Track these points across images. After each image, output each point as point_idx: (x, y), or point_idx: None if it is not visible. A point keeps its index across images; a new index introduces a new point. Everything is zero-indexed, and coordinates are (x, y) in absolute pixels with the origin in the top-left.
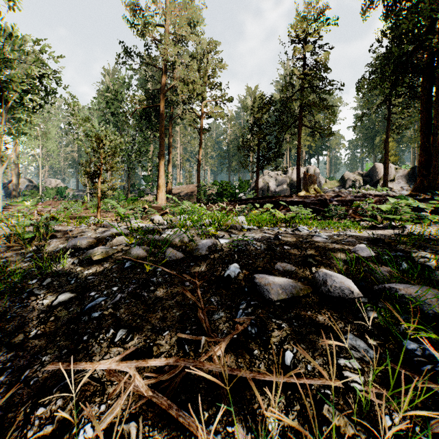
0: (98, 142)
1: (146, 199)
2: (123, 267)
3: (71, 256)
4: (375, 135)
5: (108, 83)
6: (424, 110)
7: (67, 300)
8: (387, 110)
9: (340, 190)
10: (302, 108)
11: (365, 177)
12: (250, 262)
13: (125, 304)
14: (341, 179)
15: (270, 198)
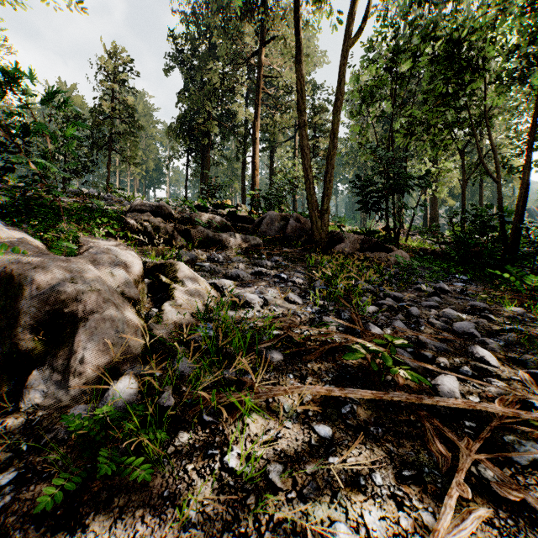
0: None
1: None
2: None
3: None
4: None
5: None
6: (202, 164)
7: None
8: (187, 158)
9: None
10: (112, 134)
11: None
12: None
13: None
14: None
15: None
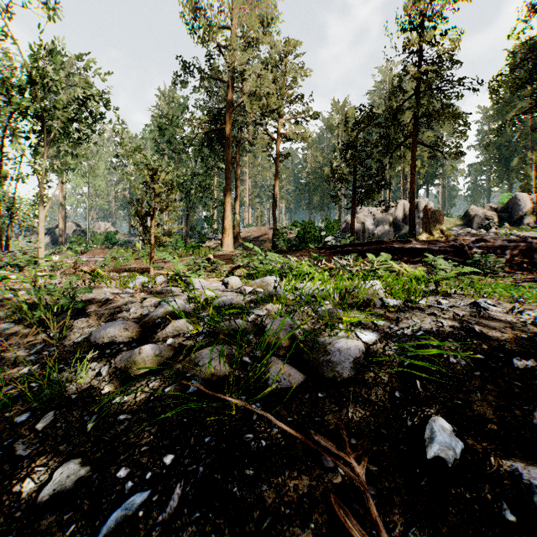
0: (151, 174)
1: (208, 246)
2: (185, 394)
3: (98, 357)
4: (510, 155)
5: (164, 106)
6: None
7: (69, 490)
8: None
9: (478, 231)
10: (418, 119)
11: (500, 212)
12: (457, 403)
13: (191, 526)
14: (465, 216)
15: (378, 244)
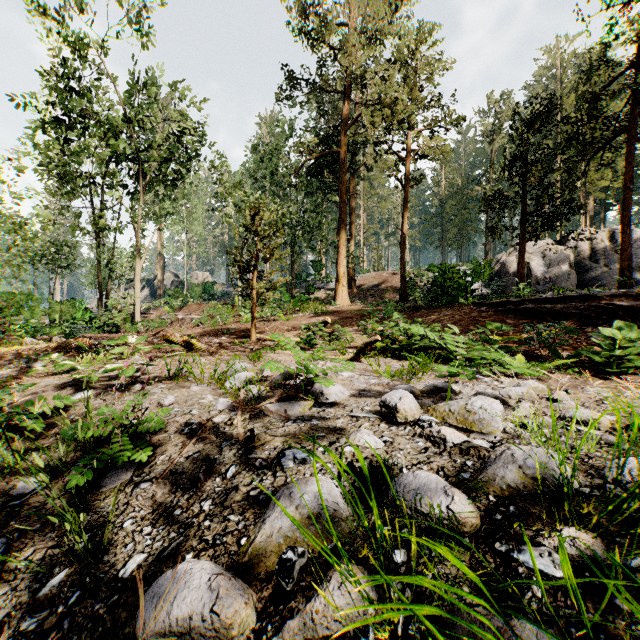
0: (252, 215)
1: (317, 297)
2: None
3: None
4: None
5: (265, 135)
6: None
7: None
8: None
9: None
10: (637, 103)
11: None
12: None
13: None
14: None
15: (583, 300)
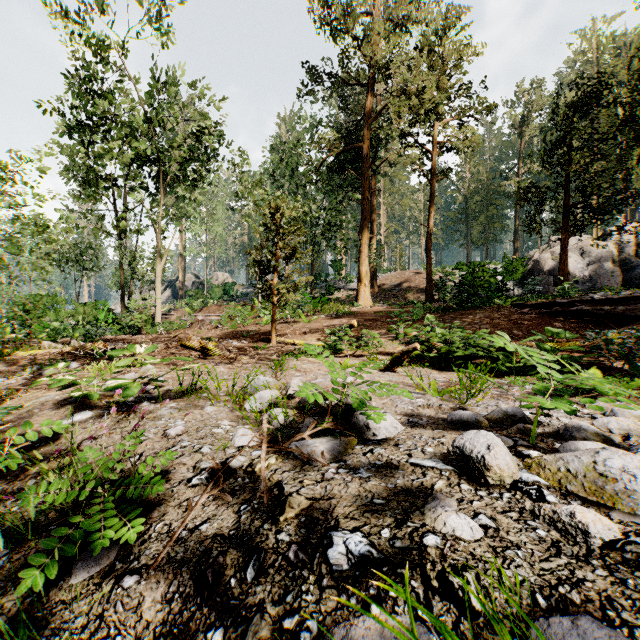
0: (273, 212)
1: (337, 298)
2: None
3: None
4: None
5: (284, 135)
6: None
7: None
8: None
9: None
10: None
11: None
12: None
13: None
14: None
15: None
